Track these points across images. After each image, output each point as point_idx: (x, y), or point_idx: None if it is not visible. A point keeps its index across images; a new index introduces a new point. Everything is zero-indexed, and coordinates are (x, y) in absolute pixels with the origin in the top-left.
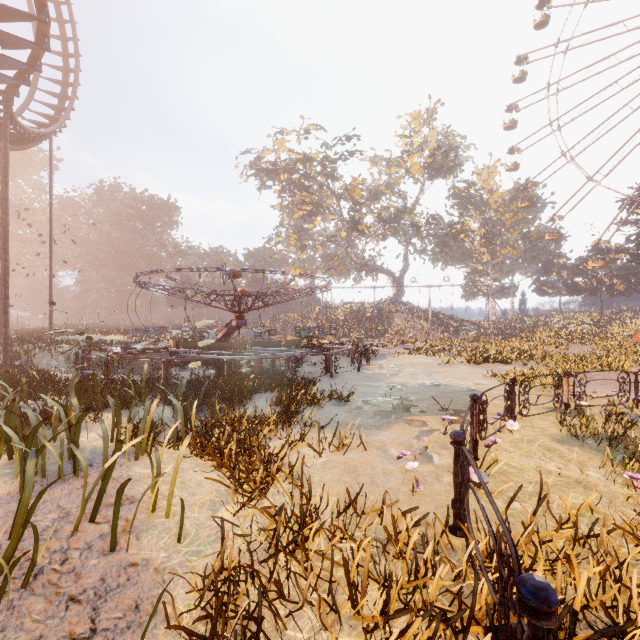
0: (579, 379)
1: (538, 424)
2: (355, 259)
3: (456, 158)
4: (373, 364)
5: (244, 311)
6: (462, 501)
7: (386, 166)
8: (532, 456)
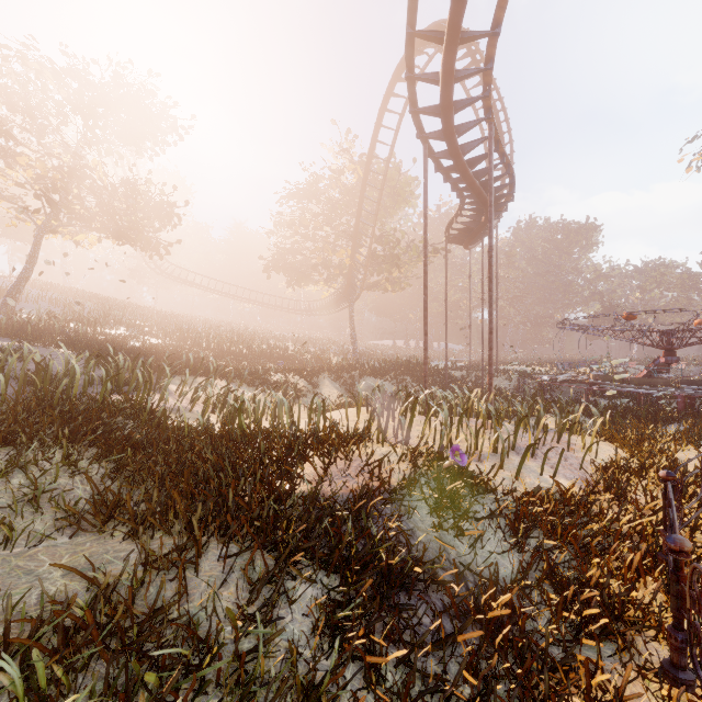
0: None
1: None
2: None
3: None
4: None
5: (674, 347)
6: None
7: None
8: None
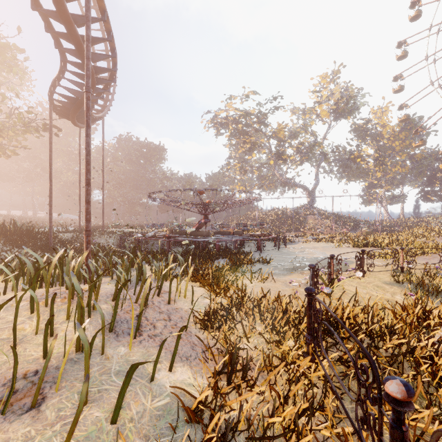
0: (411, 252)
1: (379, 276)
2: (280, 179)
3: (354, 104)
4: (288, 247)
5: (208, 214)
6: None
7: (302, 114)
8: (366, 289)
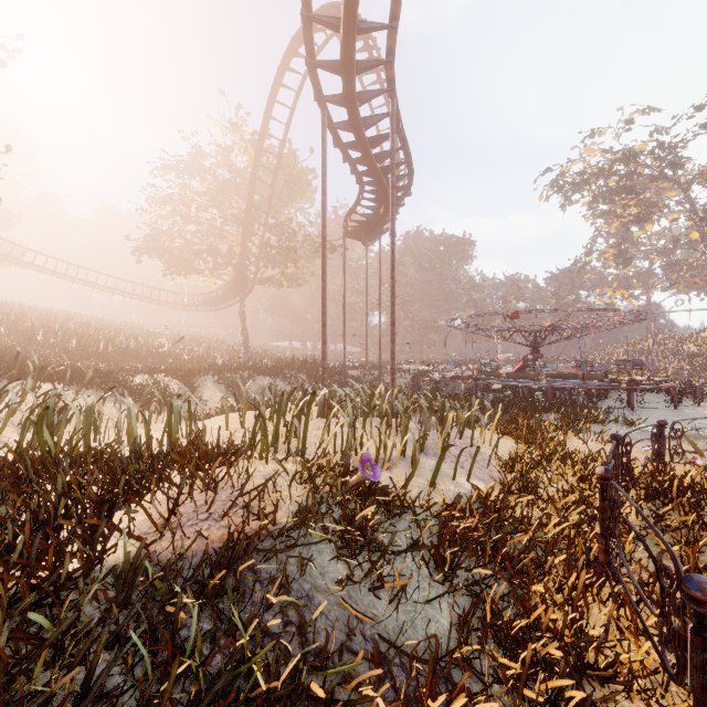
0: None
1: None
2: None
3: None
4: (706, 406)
5: (539, 345)
6: (659, 456)
7: None
8: None
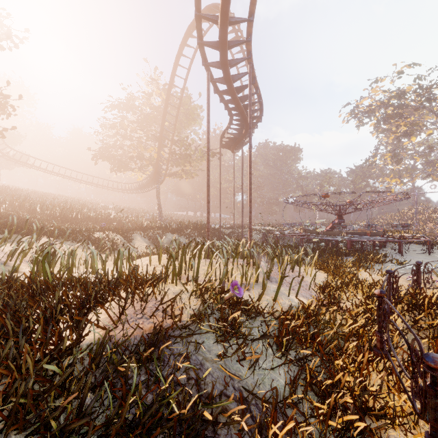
0: None
1: None
2: None
3: None
4: None
5: (342, 214)
6: (416, 284)
7: None
8: None
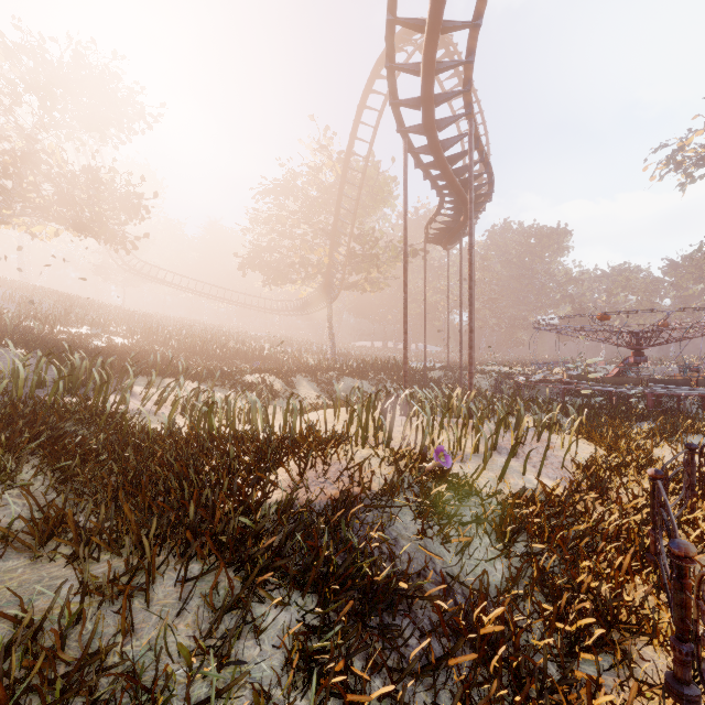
0: None
1: None
2: None
3: None
4: None
5: (643, 347)
6: None
7: None
8: None
